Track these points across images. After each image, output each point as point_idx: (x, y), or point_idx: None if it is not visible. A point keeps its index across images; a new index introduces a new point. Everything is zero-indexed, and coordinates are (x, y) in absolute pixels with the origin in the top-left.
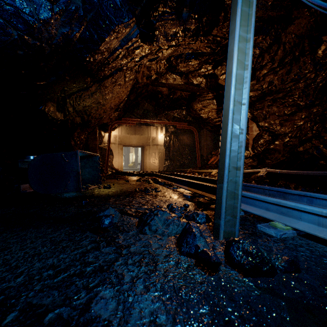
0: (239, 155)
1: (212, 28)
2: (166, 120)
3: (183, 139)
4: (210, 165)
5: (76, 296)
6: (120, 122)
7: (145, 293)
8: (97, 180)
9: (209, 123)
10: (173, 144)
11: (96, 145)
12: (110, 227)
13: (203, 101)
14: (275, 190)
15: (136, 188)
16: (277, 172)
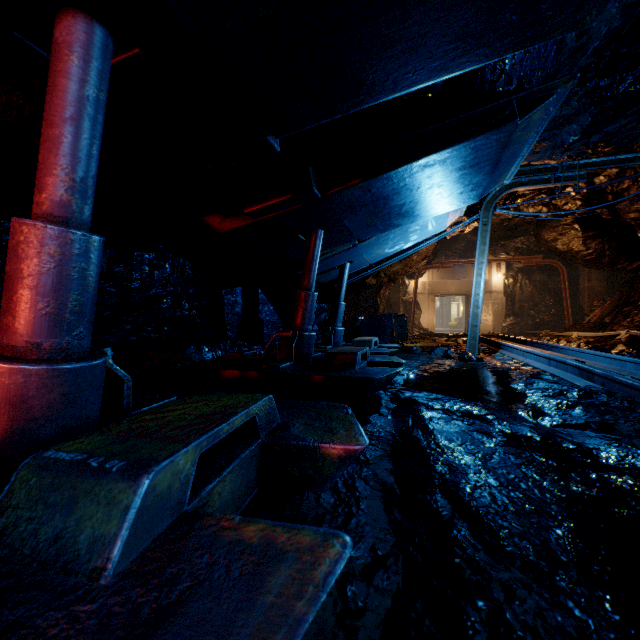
0: (478, 319)
1: (513, 194)
2: (504, 253)
3: (541, 280)
4: (582, 325)
5: (407, 357)
6: (429, 267)
7: (425, 358)
8: (404, 337)
9: (574, 257)
10: (522, 289)
11: (399, 299)
12: (416, 353)
13: (557, 227)
14: (547, 345)
15: (438, 344)
16: (635, 335)
